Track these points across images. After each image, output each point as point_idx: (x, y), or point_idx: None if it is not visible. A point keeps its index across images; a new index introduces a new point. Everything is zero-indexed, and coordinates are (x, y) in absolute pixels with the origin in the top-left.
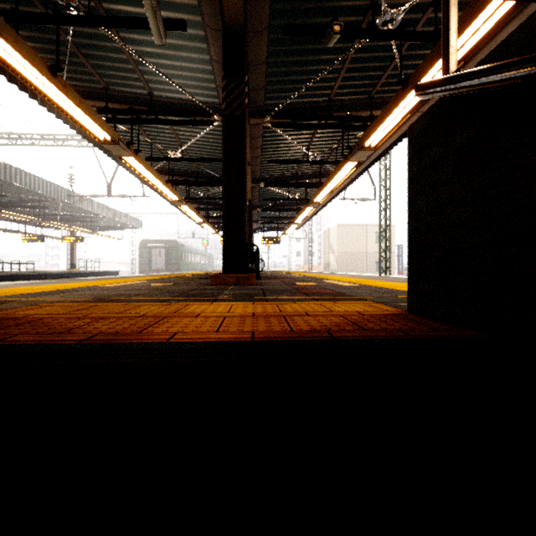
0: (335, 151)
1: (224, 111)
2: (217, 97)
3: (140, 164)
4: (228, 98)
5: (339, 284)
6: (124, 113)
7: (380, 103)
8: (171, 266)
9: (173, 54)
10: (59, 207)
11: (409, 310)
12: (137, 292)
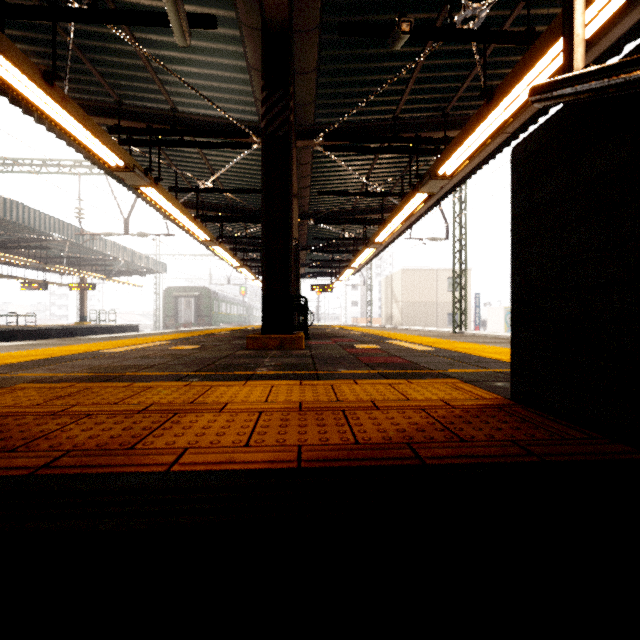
0: (400, 180)
1: (263, 130)
2: (256, 114)
3: (161, 196)
4: (269, 114)
5: (408, 347)
6: (141, 133)
7: (456, 122)
8: (201, 319)
9: (201, 59)
10: (66, 247)
11: (514, 398)
12: (151, 362)
